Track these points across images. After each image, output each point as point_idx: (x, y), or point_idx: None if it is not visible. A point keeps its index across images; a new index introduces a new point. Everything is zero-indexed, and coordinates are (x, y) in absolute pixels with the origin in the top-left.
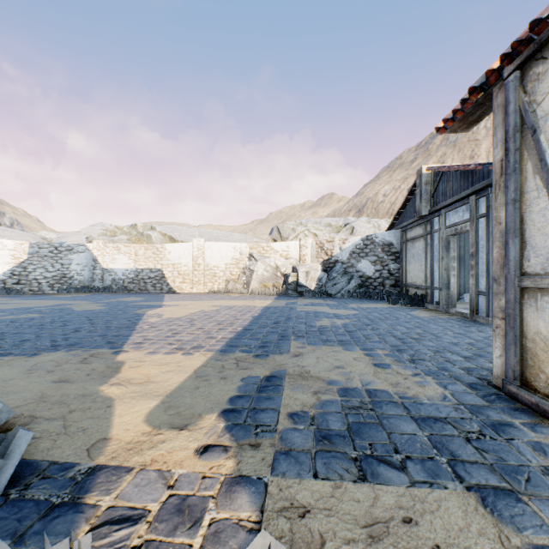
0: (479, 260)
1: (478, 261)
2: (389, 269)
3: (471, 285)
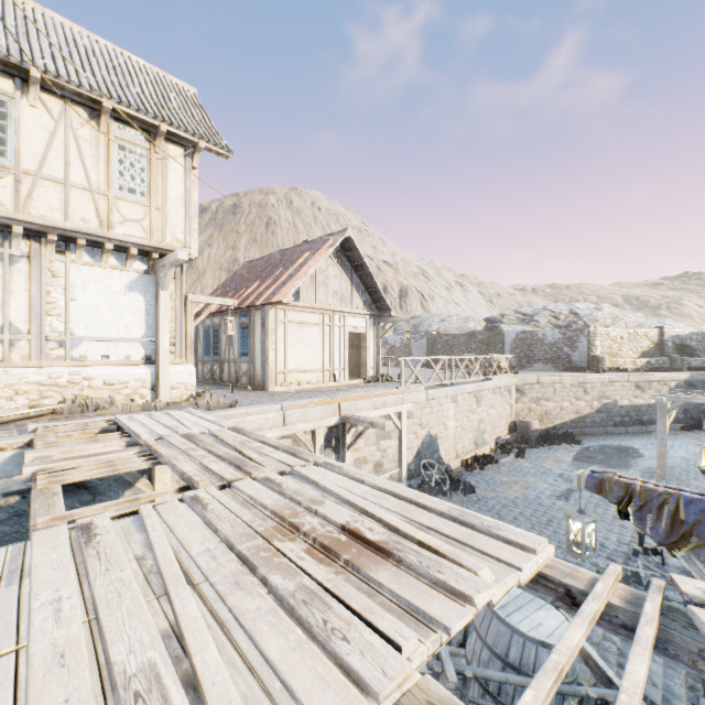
0: None
1: None
2: None
3: None
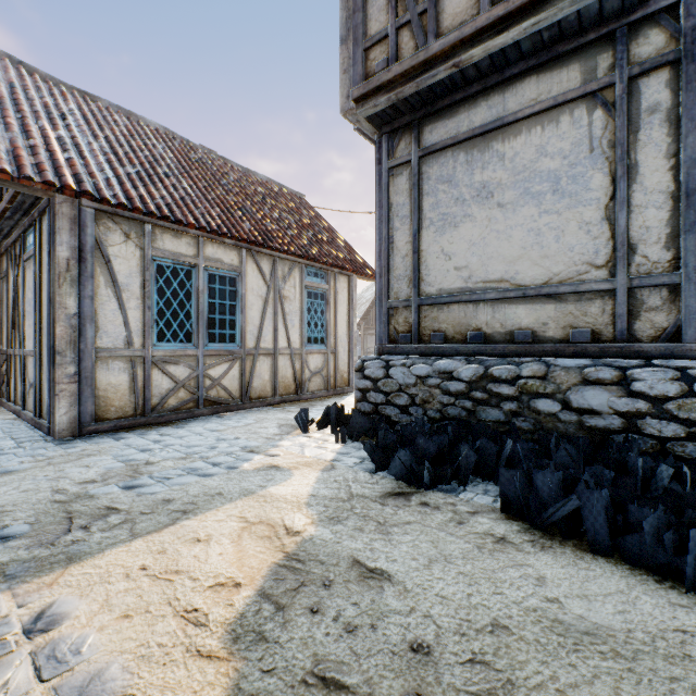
0: None
1: None
2: None
3: None
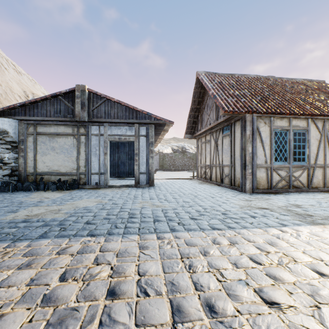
0: (140, 157)
1: (140, 157)
2: (2, 158)
3: (136, 169)
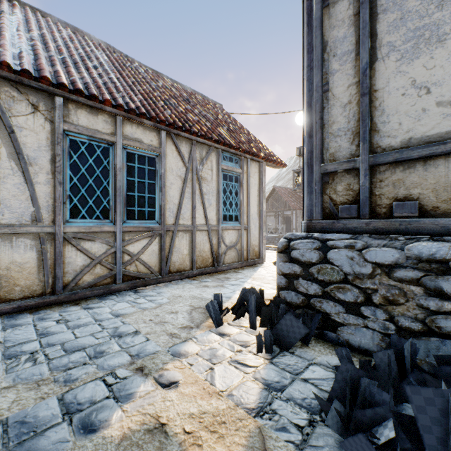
0: None
1: None
2: None
3: None
